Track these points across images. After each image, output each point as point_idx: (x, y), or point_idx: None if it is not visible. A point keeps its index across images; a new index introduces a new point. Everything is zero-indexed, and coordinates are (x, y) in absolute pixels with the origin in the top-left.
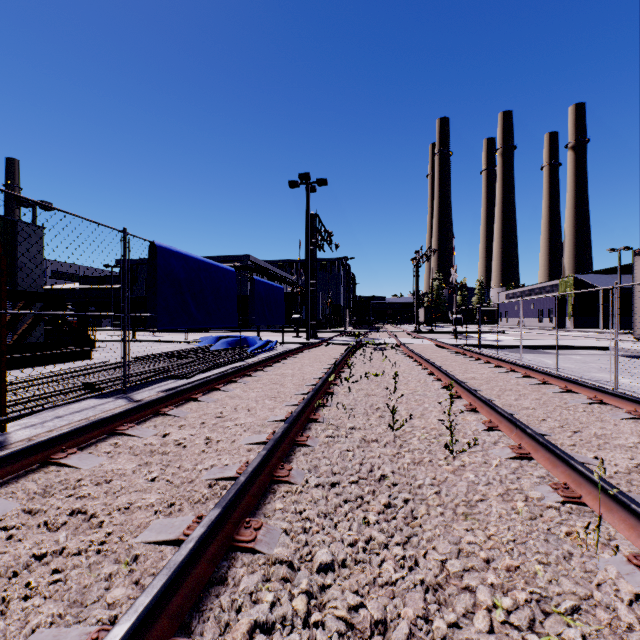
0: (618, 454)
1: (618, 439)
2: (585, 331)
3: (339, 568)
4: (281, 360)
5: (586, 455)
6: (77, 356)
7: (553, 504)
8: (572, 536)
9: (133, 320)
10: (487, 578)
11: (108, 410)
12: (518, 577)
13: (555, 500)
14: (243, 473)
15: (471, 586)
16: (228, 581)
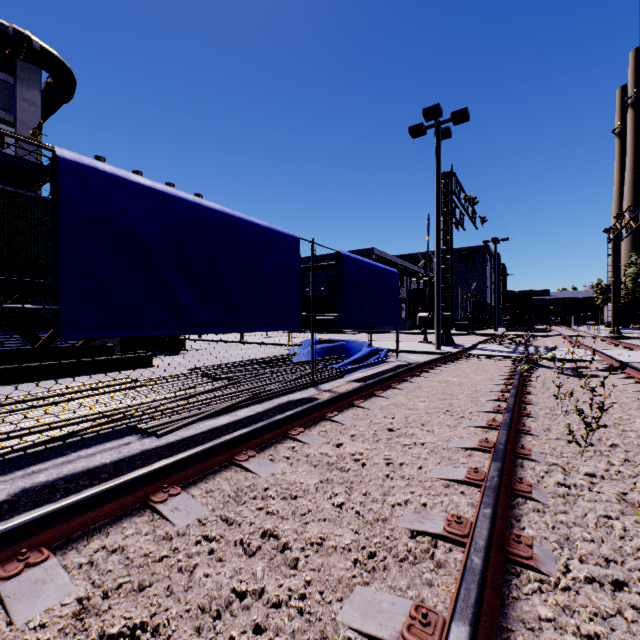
0: None
1: None
2: None
3: None
4: (369, 397)
5: None
6: None
7: None
8: None
9: None
10: None
11: None
12: None
13: None
14: None
15: None
16: None
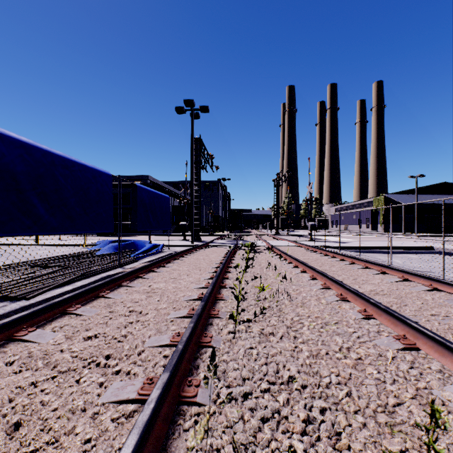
0: None
1: None
2: (393, 234)
3: None
4: (158, 267)
5: None
6: None
7: None
8: None
9: None
10: None
11: None
12: None
13: None
14: None
15: None
16: None
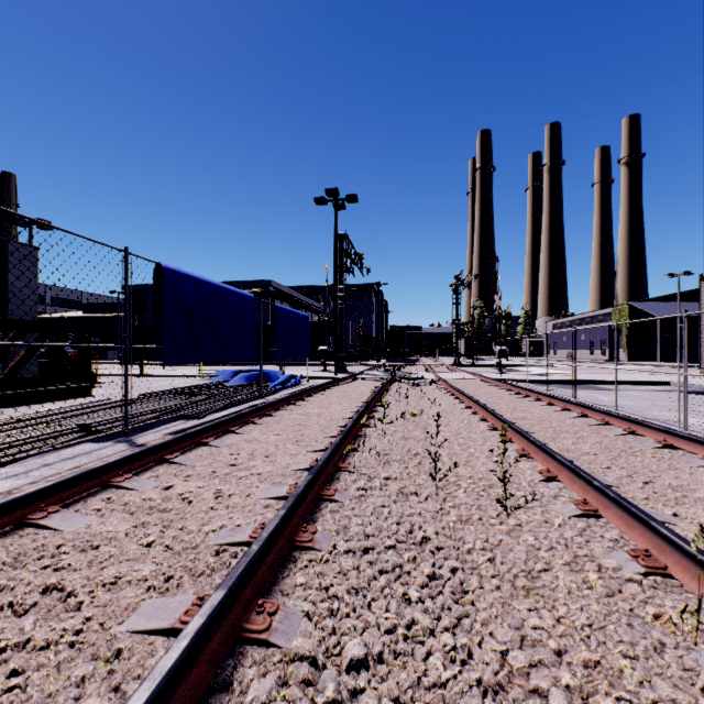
0: (700, 510)
1: (697, 491)
2: (641, 364)
3: (375, 666)
4: (306, 397)
5: (663, 512)
6: (69, 394)
7: (633, 576)
8: (661, 620)
9: (142, 352)
10: (561, 678)
11: (105, 456)
12: (599, 676)
13: (635, 571)
14: (256, 540)
15: (541, 689)
16: (233, 688)
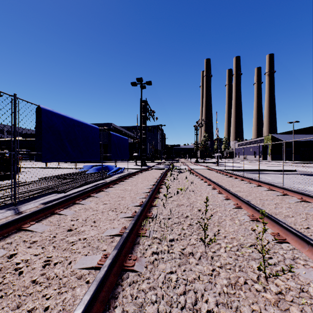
0: None
1: None
2: (277, 162)
3: None
4: (125, 179)
5: None
6: None
7: None
8: None
9: None
10: None
11: None
12: None
13: None
14: None
15: None
16: None
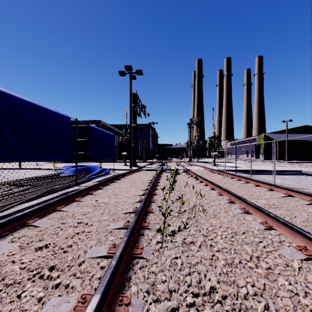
0: None
1: None
2: (270, 161)
3: None
4: (105, 186)
5: None
6: None
7: None
8: None
9: None
10: None
11: None
12: None
13: None
14: None
15: None
16: None
